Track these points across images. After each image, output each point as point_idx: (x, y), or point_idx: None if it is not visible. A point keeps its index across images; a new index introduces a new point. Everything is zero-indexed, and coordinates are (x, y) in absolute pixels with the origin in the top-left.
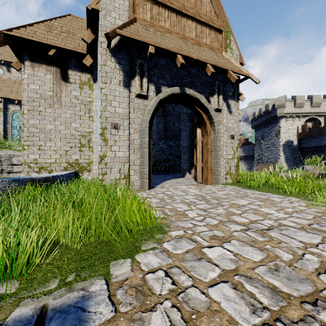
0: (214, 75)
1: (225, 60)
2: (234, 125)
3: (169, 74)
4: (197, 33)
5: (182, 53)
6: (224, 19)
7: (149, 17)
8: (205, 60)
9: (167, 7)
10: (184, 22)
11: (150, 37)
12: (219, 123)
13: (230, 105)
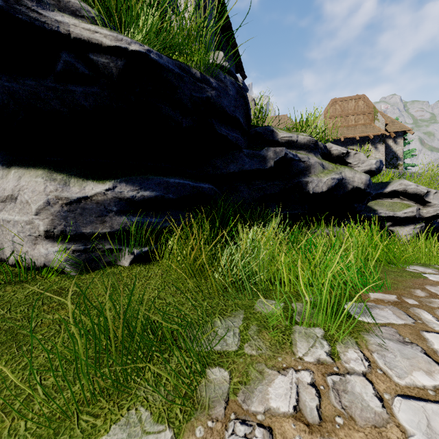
0: (366, 135)
1: (371, 128)
2: (380, 156)
3: (340, 142)
4: (355, 120)
5: (343, 136)
6: (373, 107)
7: (331, 125)
8: (354, 135)
9: (340, 117)
10: (348, 119)
11: (330, 135)
12: (369, 156)
13: (377, 147)
